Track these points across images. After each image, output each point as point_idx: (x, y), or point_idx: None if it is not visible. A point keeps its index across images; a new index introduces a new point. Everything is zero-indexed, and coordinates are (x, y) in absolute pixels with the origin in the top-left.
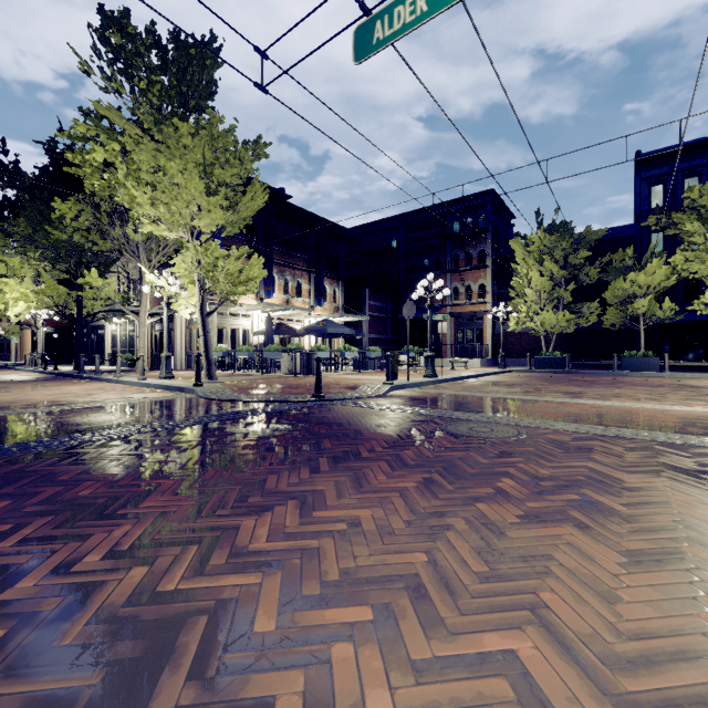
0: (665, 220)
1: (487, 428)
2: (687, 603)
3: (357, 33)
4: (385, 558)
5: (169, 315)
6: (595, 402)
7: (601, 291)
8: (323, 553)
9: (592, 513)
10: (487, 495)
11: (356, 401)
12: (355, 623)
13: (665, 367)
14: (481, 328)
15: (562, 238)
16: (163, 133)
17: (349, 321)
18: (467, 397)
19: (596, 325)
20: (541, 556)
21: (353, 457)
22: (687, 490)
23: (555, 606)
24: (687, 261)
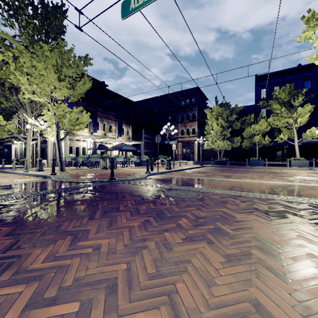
0: (266, 103)
1: (184, 193)
2: (246, 283)
3: (123, 4)
4: (104, 268)
5: (45, 140)
6: (235, 180)
7: (242, 132)
8: (70, 268)
9: (217, 235)
10: (172, 227)
11: (130, 181)
12: (66, 314)
13: (266, 164)
14: (193, 147)
15: (226, 109)
16: (34, 48)
17: (134, 144)
18: (182, 178)
19: (240, 147)
20: (185, 261)
21: (115, 210)
22: (261, 221)
23: (182, 291)
24: (274, 120)
